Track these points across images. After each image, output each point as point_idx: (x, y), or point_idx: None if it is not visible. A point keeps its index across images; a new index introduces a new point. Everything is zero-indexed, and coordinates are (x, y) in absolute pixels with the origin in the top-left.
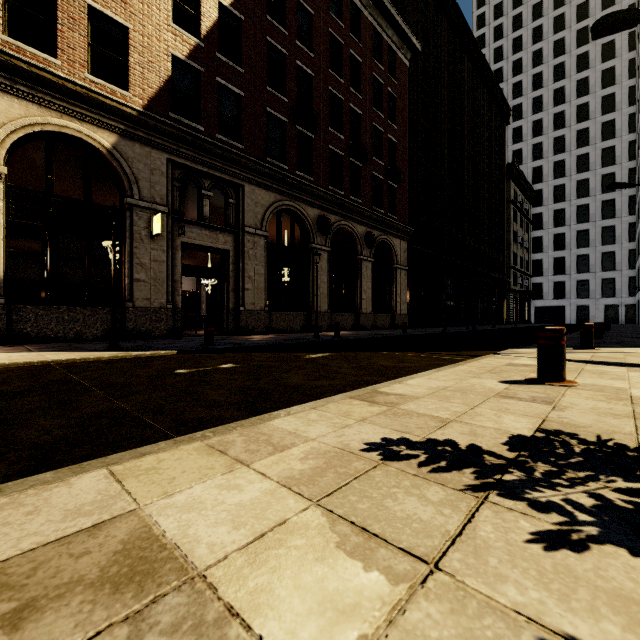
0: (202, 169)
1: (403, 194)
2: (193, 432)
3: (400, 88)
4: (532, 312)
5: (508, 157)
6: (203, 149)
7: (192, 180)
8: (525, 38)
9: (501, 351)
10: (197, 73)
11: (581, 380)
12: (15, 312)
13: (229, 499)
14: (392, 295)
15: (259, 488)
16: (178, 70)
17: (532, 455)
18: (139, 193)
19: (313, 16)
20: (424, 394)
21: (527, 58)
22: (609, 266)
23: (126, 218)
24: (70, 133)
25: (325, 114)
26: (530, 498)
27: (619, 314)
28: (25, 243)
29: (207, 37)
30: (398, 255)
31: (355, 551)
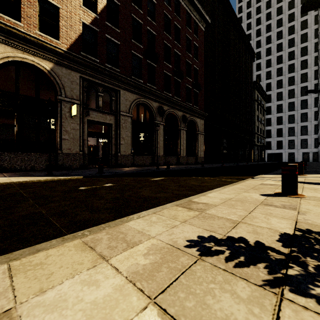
0: (98, 82)
1: (201, 96)
2: (78, 230)
3: (200, 42)
4: (266, 156)
5: (254, 78)
6: (98, 71)
7: (93, 87)
8: (262, 18)
9: (255, 176)
10: (95, 32)
11: (306, 194)
12: None
13: (87, 296)
14: (196, 147)
15: (112, 284)
16: (85, 30)
17: (300, 251)
18: (65, 94)
19: (156, 4)
20: (219, 203)
21: (263, 28)
22: (304, 133)
23: (58, 107)
24: (28, 62)
25: (162, 54)
26: (315, 294)
27: (309, 157)
28: (9, 121)
29: (101, 13)
30: (199, 127)
31: None
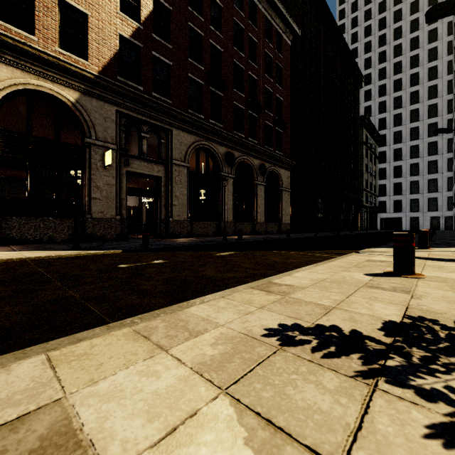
0: (141, 118)
1: (287, 137)
2: (125, 317)
3: (285, 61)
4: (378, 222)
5: (361, 111)
6: (142, 103)
7: (134, 126)
8: (373, 26)
9: (361, 250)
10: (138, 48)
11: (426, 273)
12: (4, 221)
13: (147, 387)
14: (279, 209)
15: (174, 375)
16: (124, 46)
17: (406, 340)
18: (95, 135)
19: (222, 8)
20: (308, 285)
21: (375, 40)
22: (433, 189)
23: (86, 153)
24: (44, 91)
25: (231, 79)
26: (415, 385)
27: (440, 223)
28: (15, 172)
29: (145, 22)
30: (283, 181)
31: (262, 449)
